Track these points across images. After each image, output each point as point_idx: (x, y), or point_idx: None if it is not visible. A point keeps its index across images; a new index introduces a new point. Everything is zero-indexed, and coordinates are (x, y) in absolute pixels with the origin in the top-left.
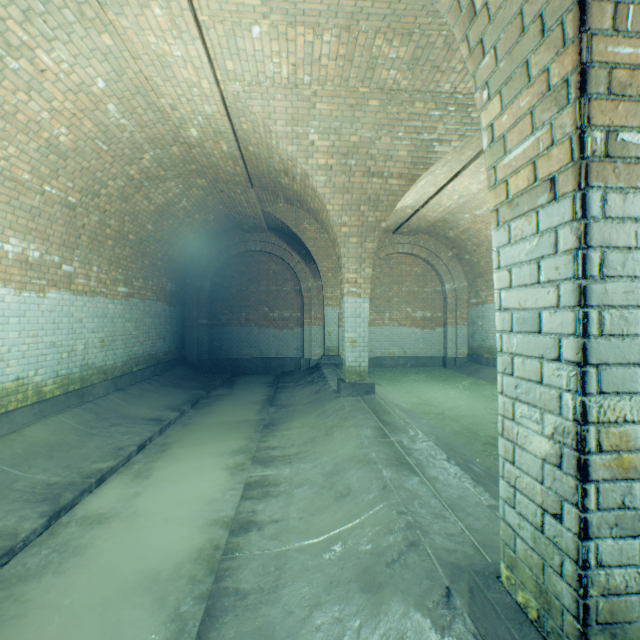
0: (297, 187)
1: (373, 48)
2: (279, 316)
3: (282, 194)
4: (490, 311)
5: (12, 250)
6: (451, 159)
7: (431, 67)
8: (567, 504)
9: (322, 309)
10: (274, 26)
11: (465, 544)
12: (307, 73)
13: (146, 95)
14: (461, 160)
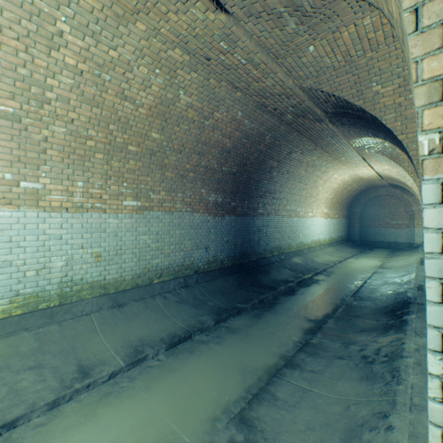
0: (401, 181)
1: None
2: (395, 223)
3: (395, 181)
4: None
5: (324, 211)
6: None
7: None
8: None
9: (421, 220)
10: None
11: None
12: None
13: (355, 174)
14: None
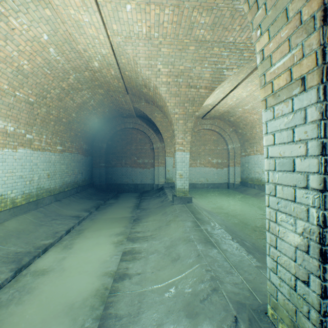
0: (151, 94)
1: (192, 17)
2: (142, 162)
3: (143, 98)
4: (252, 159)
5: None
6: (232, 79)
7: (223, 28)
8: (312, 276)
9: (164, 158)
10: (138, 5)
11: (244, 289)
12: (156, 31)
13: (70, 43)
14: (238, 79)
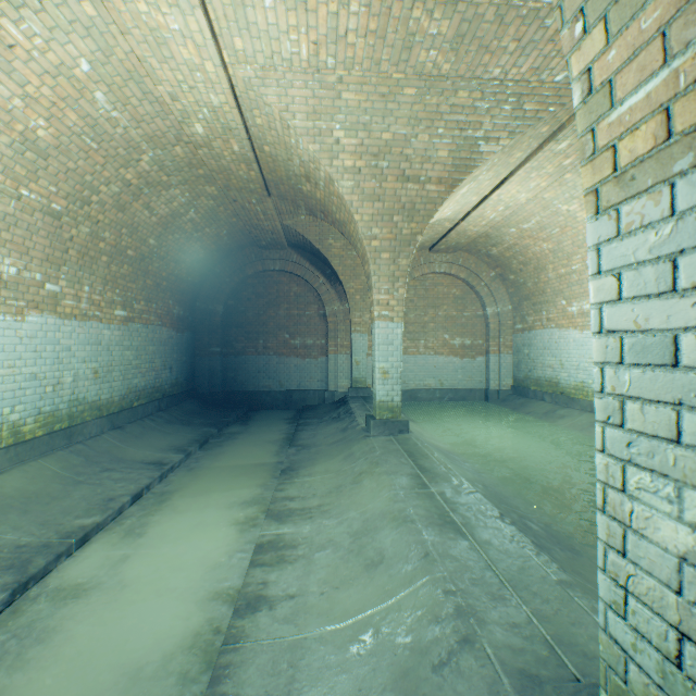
0: (320, 195)
1: (410, 21)
2: (301, 343)
3: (303, 204)
4: (538, 338)
5: None
6: (498, 162)
7: (479, 46)
8: None
9: (349, 336)
10: None
11: (535, 640)
12: (331, 54)
13: (141, 82)
14: (509, 164)
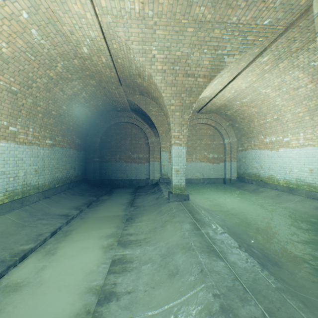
0: (145, 84)
1: None
2: (137, 157)
3: (137, 89)
4: (249, 154)
5: None
6: (233, 67)
7: (226, 4)
8: None
9: (159, 153)
10: None
11: None
12: (150, 9)
13: (54, 24)
14: (238, 68)
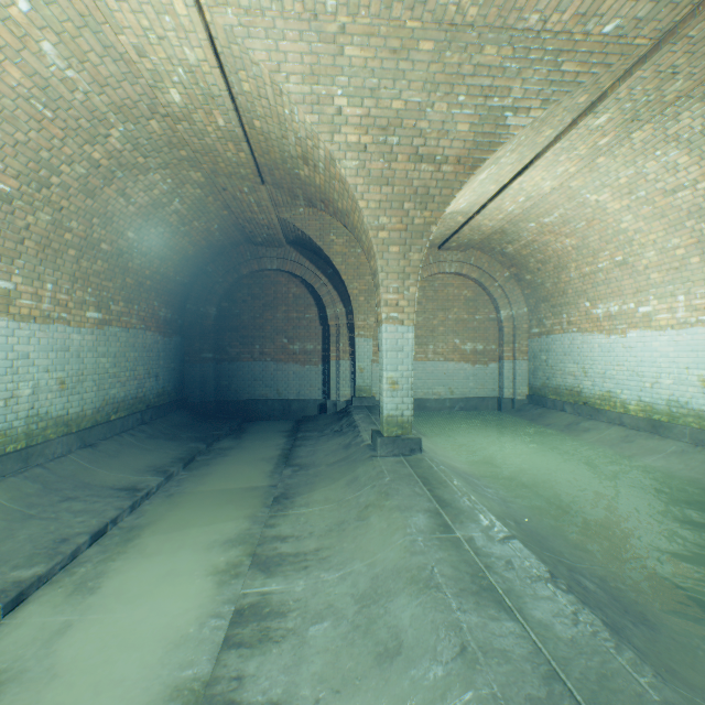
0: (320, 180)
1: None
2: (300, 349)
3: (301, 193)
4: (557, 343)
5: None
6: (524, 141)
7: None
8: None
9: (352, 340)
10: None
11: None
12: None
13: (98, 30)
14: (536, 144)
